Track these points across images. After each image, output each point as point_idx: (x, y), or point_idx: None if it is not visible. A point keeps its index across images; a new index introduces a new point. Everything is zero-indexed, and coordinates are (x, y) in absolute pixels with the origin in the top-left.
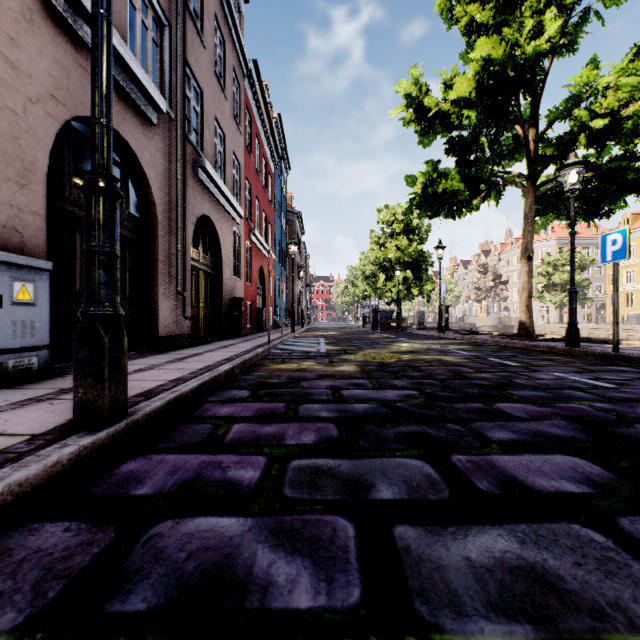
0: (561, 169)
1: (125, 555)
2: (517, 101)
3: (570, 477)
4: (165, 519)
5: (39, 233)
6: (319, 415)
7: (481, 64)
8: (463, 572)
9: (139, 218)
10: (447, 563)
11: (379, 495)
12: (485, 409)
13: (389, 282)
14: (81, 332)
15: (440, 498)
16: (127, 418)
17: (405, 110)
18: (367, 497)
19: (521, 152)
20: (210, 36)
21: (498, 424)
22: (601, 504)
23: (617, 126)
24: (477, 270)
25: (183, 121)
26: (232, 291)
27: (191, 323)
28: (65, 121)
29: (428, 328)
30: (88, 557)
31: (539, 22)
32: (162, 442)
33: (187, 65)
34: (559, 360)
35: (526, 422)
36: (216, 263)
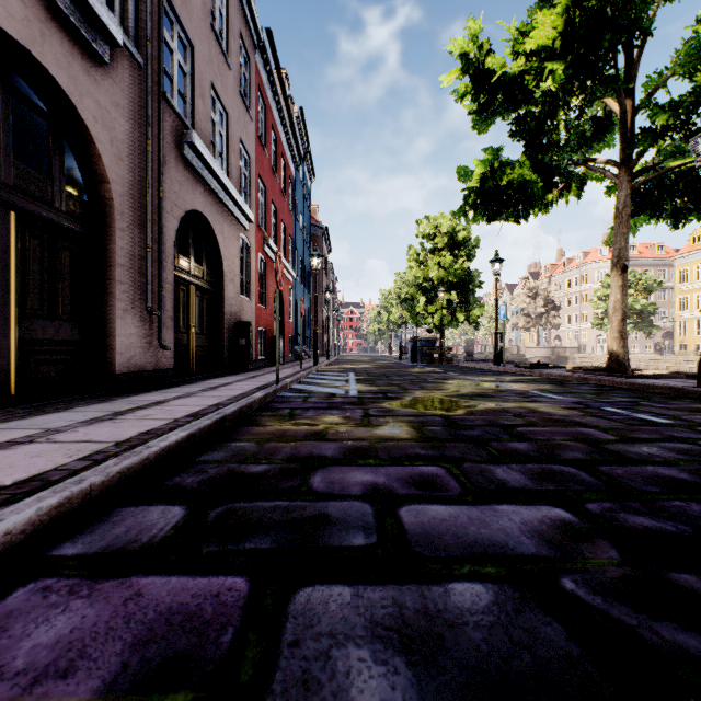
0: (692, 135)
1: None
2: (616, 53)
3: None
4: None
5: None
6: (345, 683)
7: None
8: None
9: (83, 200)
10: None
11: None
12: None
13: (430, 306)
14: None
15: None
16: None
17: (460, 76)
18: None
19: (602, 139)
20: None
21: None
22: None
23: None
24: (526, 294)
25: (159, 73)
26: (238, 314)
27: (177, 354)
28: None
29: (477, 360)
30: None
31: None
32: None
33: (168, 2)
34: None
35: None
36: (216, 277)
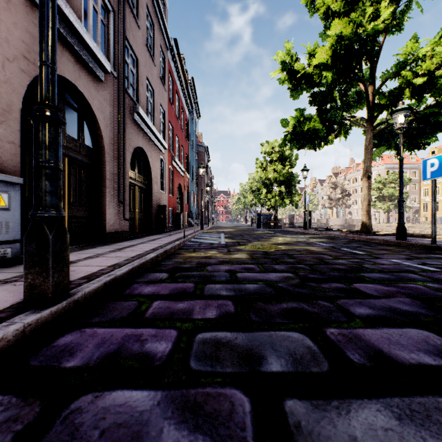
0: (393, 113)
1: (43, 433)
2: (361, 65)
3: (425, 349)
4: (86, 392)
5: (14, 157)
6: (220, 293)
7: (335, 39)
8: None
9: (91, 148)
10: None
11: (269, 367)
12: (346, 288)
13: (269, 194)
14: (30, 230)
15: (321, 370)
16: (69, 298)
17: (281, 72)
18: (260, 369)
19: (362, 103)
20: (143, 20)
21: (358, 301)
22: None
23: (432, 83)
24: (330, 186)
25: (123, 79)
26: (159, 200)
27: (129, 223)
28: (35, 76)
29: (296, 226)
30: (9, 435)
31: (377, 9)
32: (96, 317)
33: (126, 40)
34: (393, 250)
35: (379, 299)
36: (147, 181)
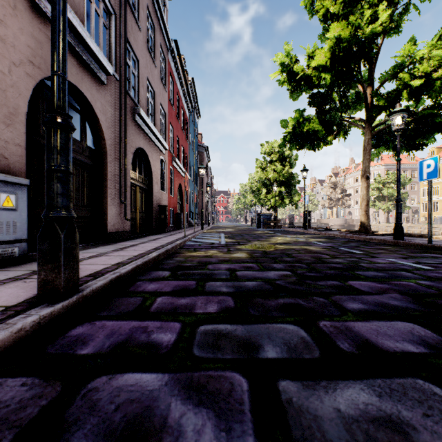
0: (390, 115)
1: (66, 407)
2: (359, 67)
3: (410, 339)
4: (101, 375)
5: (20, 159)
6: (220, 290)
7: (334, 41)
8: (335, 422)
9: (93, 149)
10: (322, 414)
11: (266, 354)
12: (341, 285)
13: (269, 194)
14: (43, 230)
15: (313, 357)
16: (78, 293)
17: (280, 74)
18: (257, 356)
19: (361, 104)
20: (144, 22)
21: (351, 297)
22: (436, 362)
23: (429, 85)
24: (329, 186)
25: (125, 81)
26: (159, 201)
27: (131, 223)
28: (39, 79)
29: (296, 226)
30: (37, 409)
31: (375, 12)
32: (104, 311)
33: (128, 42)
34: (390, 249)
35: (371, 295)
36: (148, 181)
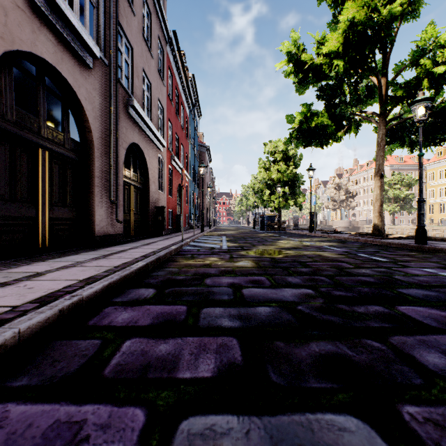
0: (412, 104)
1: None
2: (374, 54)
3: None
4: None
5: None
6: (220, 324)
7: (347, 24)
8: None
9: (78, 142)
10: None
11: None
12: (390, 314)
13: (272, 195)
14: None
15: None
16: None
17: (287, 64)
18: None
19: (372, 98)
20: (139, 7)
21: (419, 339)
22: None
23: None
24: (333, 188)
25: (116, 68)
26: (157, 201)
27: (124, 225)
28: (3, 52)
29: (301, 229)
30: None
31: None
32: (25, 375)
33: (120, 26)
34: (417, 256)
35: None
36: (144, 180)
